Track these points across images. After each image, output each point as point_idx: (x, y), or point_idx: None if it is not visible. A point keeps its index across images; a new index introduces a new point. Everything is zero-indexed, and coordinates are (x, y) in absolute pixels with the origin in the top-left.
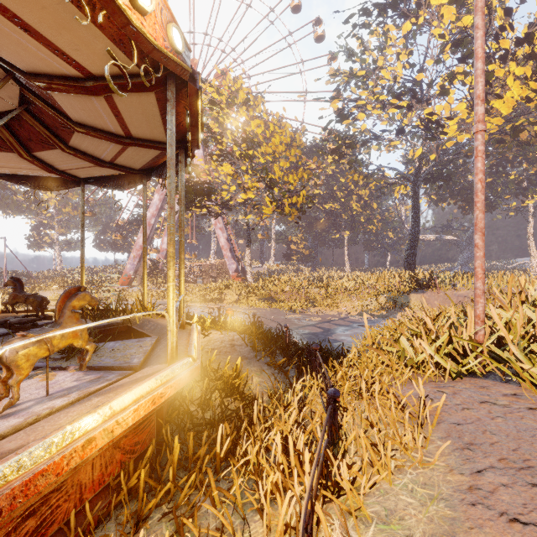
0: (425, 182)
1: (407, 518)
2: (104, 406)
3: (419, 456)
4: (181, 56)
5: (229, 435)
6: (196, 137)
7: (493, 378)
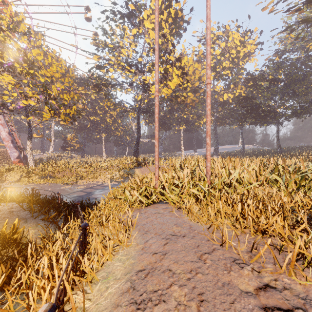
0: (143, 113)
1: (116, 272)
2: None
3: (125, 243)
4: None
5: (5, 272)
6: None
7: (161, 203)
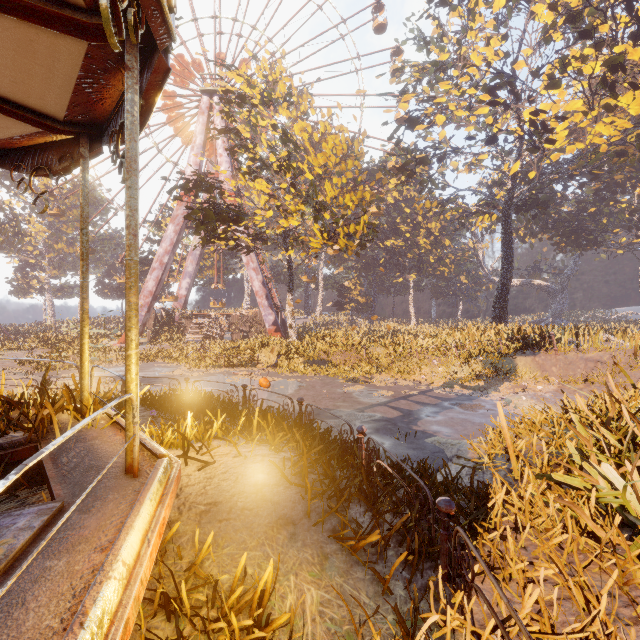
0: (516, 210)
1: None
2: None
3: None
4: None
5: None
6: None
7: None
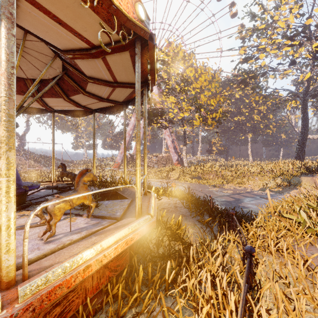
0: (312, 97)
1: None
2: (97, 244)
3: None
4: (144, 23)
5: (174, 268)
6: (153, 77)
7: None
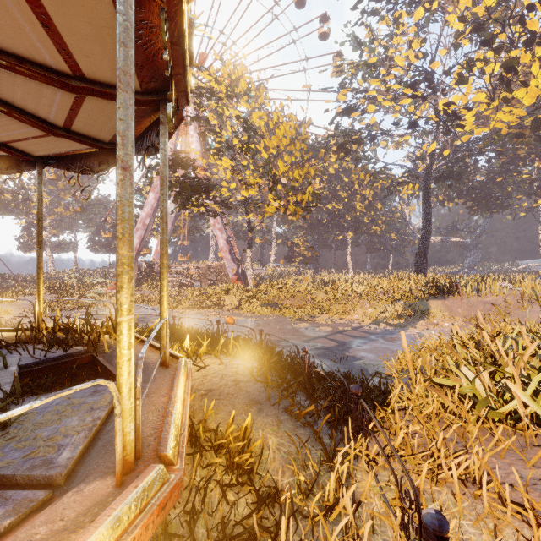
0: (435, 181)
1: None
2: None
3: None
4: None
5: None
6: (182, 69)
7: None
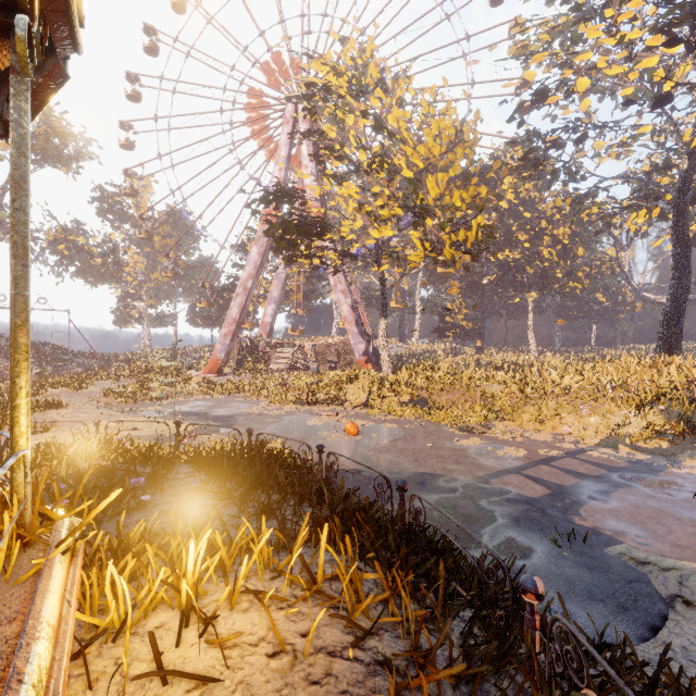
0: (691, 200)
1: None
2: None
3: None
4: None
5: None
6: None
7: None
